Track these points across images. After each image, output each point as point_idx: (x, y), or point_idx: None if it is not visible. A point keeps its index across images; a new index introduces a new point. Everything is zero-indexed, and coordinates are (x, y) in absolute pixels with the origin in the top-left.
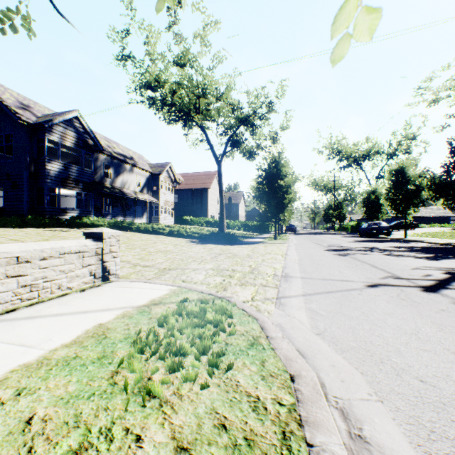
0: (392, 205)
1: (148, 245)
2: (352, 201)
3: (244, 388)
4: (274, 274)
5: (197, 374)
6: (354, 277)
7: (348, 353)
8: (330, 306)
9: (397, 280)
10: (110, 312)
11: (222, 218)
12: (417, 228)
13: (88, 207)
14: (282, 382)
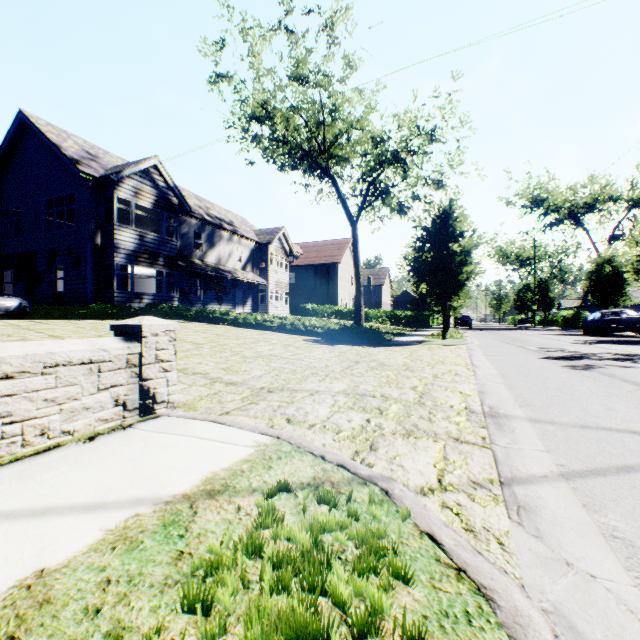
0: None
1: (245, 346)
2: (564, 278)
3: None
4: (467, 407)
5: None
6: None
7: None
8: None
9: None
10: (96, 518)
11: (359, 306)
12: None
13: (171, 291)
14: None
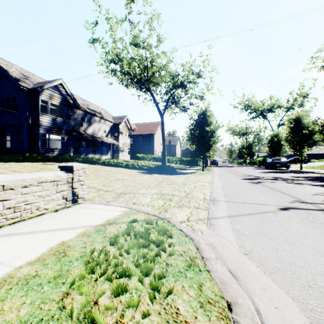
0: (291, 145)
1: (110, 175)
2: (259, 143)
3: (183, 318)
4: (204, 198)
5: (140, 299)
6: (267, 201)
7: (276, 275)
8: (253, 227)
9: (303, 204)
10: (73, 230)
11: (164, 155)
12: (309, 162)
13: (69, 147)
14: (220, 311)
